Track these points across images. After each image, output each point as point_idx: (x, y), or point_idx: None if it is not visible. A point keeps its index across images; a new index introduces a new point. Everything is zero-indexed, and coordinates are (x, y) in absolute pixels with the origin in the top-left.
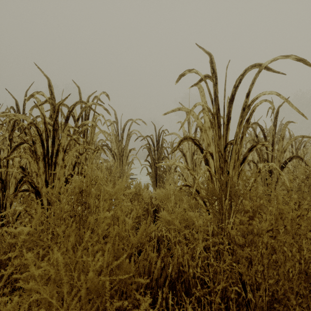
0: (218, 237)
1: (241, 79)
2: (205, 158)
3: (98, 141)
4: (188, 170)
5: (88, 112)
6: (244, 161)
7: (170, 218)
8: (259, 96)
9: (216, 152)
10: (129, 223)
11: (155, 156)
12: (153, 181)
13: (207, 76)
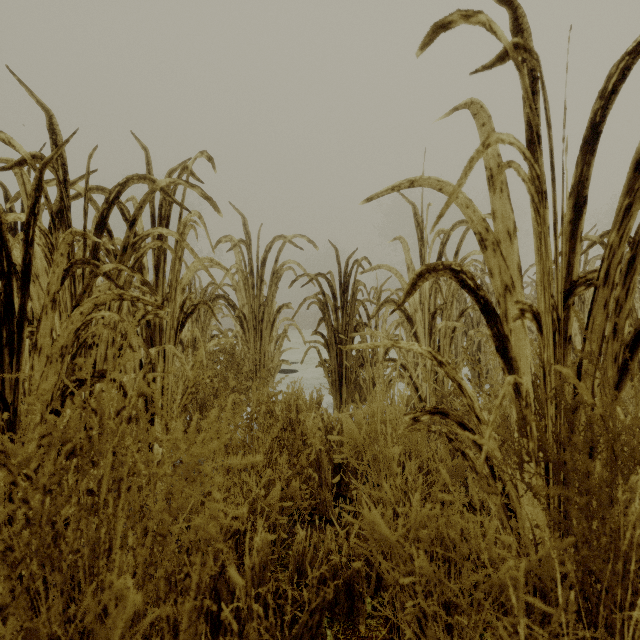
0: None
1: (629, 68)
2: (496, 330)
3: (205, 288)
4: (441, 366)
5: (168, 211)
6: None
7: (394, 537)
8: None
9: (546, 311)
10: (257, 544)
11: (337, 323)
12: (334, 383)
13: (522, 47)
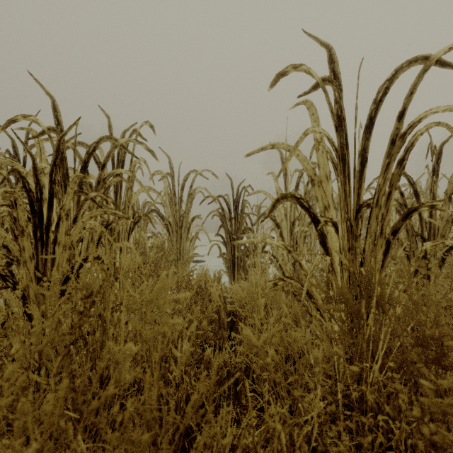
0: (354, 388)
1: (388, 88)
2: (320, 232)
3: (143, 205)
4: (289, 253)
5: (123, 157)
6: (394, 237)
7: (259, 343)
8: (424, 117)
9: (342, 221)
10: (184, 349)
11: (231, 228)
12: (229, 268)
13: (327, 80)
